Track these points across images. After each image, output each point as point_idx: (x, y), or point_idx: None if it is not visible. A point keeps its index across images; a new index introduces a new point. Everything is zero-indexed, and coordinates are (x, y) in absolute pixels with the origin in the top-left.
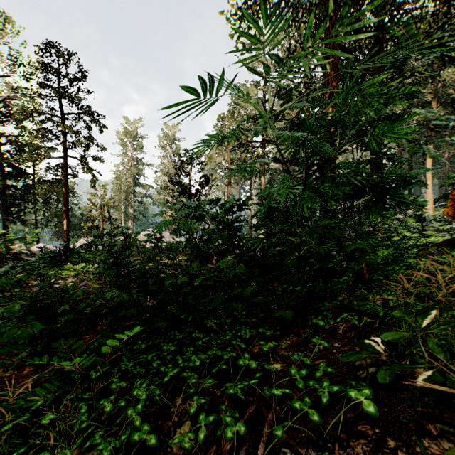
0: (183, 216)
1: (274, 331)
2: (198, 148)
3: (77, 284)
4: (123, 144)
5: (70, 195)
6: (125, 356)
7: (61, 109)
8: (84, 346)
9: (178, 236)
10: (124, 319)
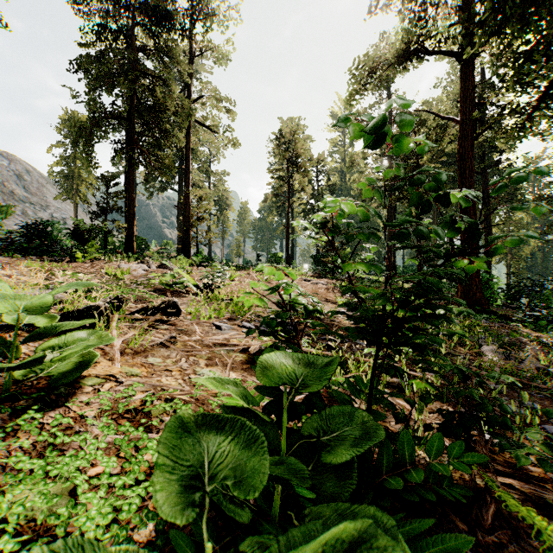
0: None
1: None
2: None
3: None
4: None
5: None
6: None
7: None
8: None
9: None
10: None
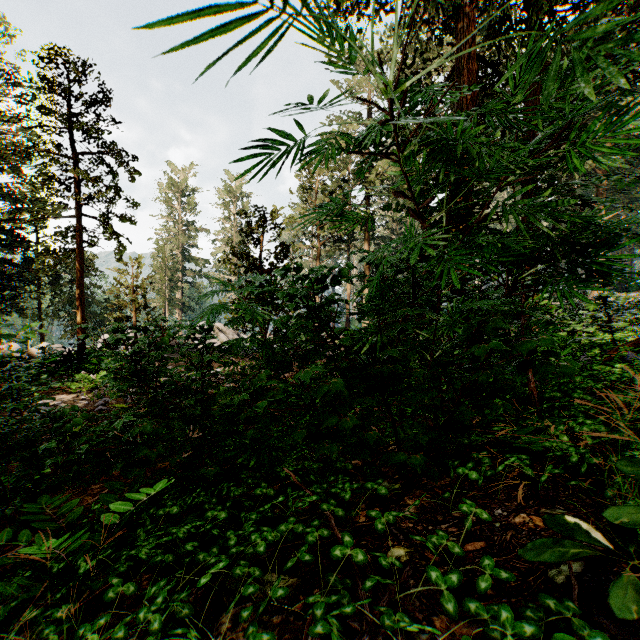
0: (245, 298)
1: (390, 483)
2: (273, 205)
3: (93, 402)
4: (167, 201)
5: (89, 274)
6: (143, 529)
7: (72, 147)
8: (80, 509)
9: (243, 331)
10: (145, 465)
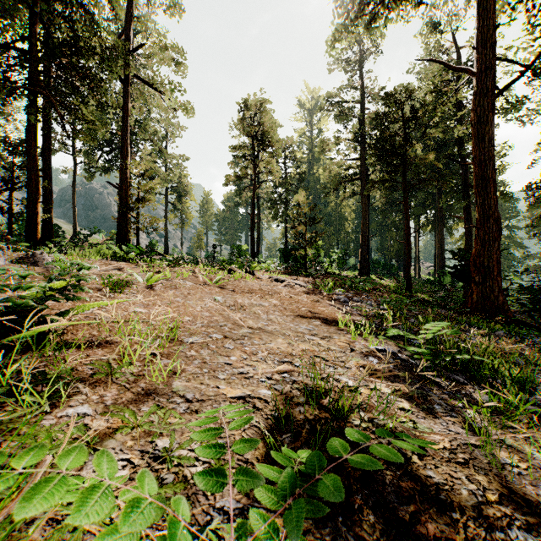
0: None
1: None
2: None
3: None
4: None
5: None
6: None
7: None
8: None
9: None
10: None
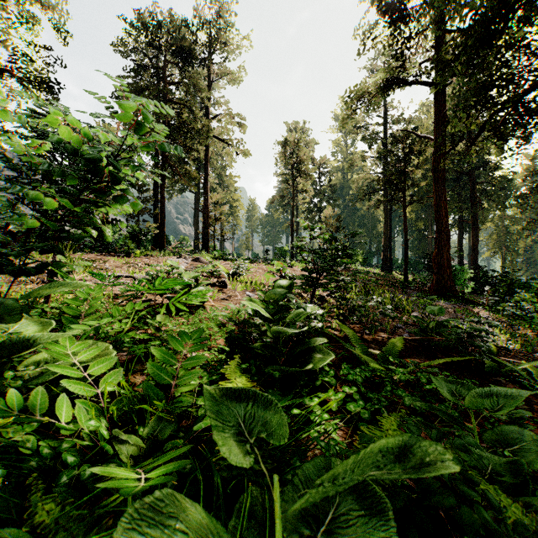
0: None
1: None
2: None
3: None
4: None
5: None
6: None
7: None
8: None
9: None
10: None
